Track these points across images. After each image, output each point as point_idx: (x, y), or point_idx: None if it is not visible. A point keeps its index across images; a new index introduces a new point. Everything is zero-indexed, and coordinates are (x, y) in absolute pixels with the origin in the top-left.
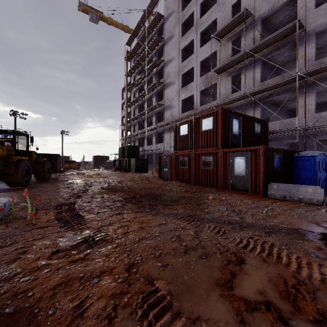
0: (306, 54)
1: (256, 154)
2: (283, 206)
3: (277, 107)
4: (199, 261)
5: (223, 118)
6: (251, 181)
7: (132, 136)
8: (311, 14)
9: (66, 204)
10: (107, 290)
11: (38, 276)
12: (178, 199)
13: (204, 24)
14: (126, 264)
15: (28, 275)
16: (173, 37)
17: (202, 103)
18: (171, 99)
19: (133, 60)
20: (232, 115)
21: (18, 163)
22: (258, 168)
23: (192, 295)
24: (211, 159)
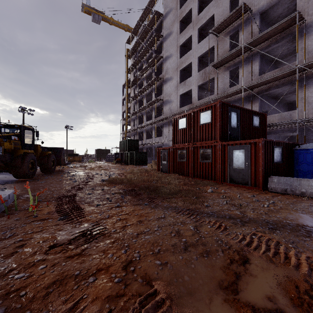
0: (306, 46)
1: (255, 147)
2: (285, 200)
3: (275, 100)
4: (199, 260)
5: (221, 111)
6: (251, 174)
7: (132, 130)
8: (312, 5)
9: (67, 196)
10: (102, 291)
11: (33, 272)
12: (177, 192)
13: (201, 20)
14: (123, 261)
15: (23, 271)
16: (172, 33)
17: (199, 97)
18: (170, 94)
19: (133, 57)
20: (230, 108)
21: (24, 156)
22: (257, 161)
23: (193, 298)
24: (209, 152)
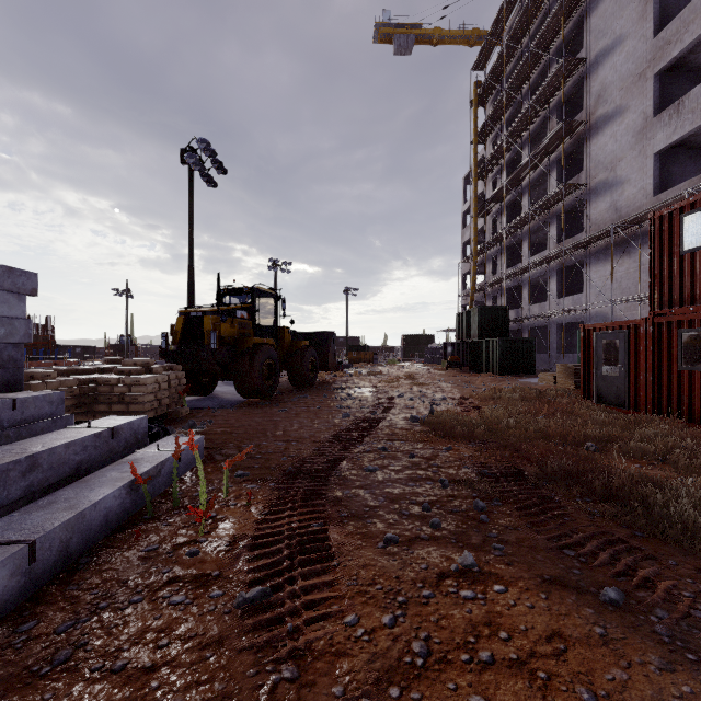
0: None
1: None
2: None
3: None
4: None
5: None
6: None
7: (487, 285)
8: None
9: (308, 471)
10: None
11: None
12: None
13: None
14: None
15: None
16: None
17: None
18: (614, 162)
19: (491, 99)
20: None
21: (255, 352)
22: None
23: None
24: None
